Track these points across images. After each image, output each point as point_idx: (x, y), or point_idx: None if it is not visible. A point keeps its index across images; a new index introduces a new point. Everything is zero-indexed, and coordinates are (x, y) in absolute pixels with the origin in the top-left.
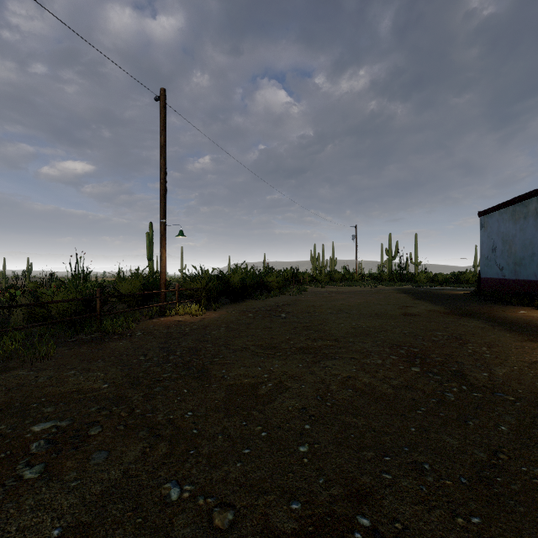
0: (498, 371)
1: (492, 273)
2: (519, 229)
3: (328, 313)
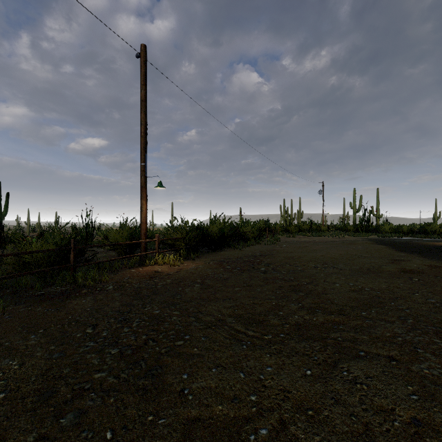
0: None
1: None
2: None
3: (312, 268)
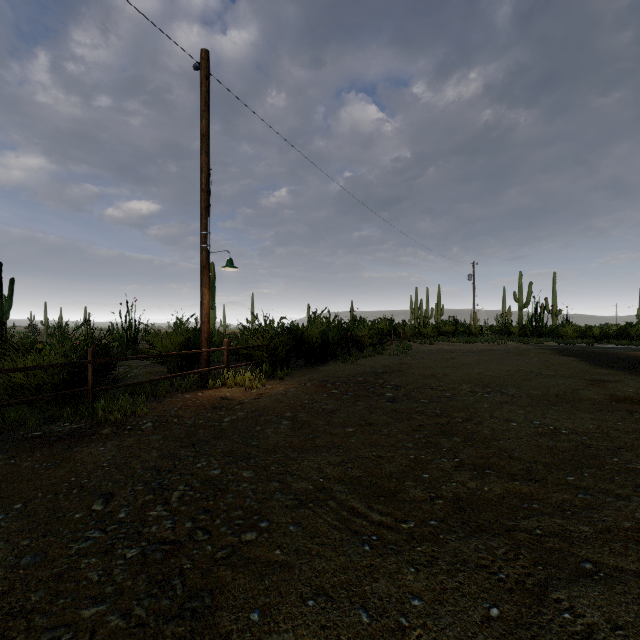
0: None
1: None
2: None
3: (467, 393)
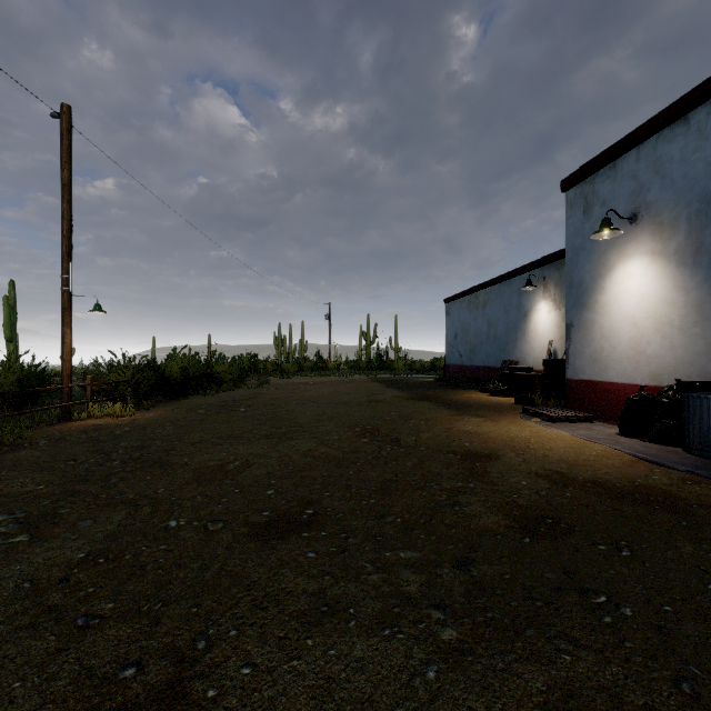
0: (424, 436)
1: (454, 360)
2: (473, 318)
3: (294, 405)
